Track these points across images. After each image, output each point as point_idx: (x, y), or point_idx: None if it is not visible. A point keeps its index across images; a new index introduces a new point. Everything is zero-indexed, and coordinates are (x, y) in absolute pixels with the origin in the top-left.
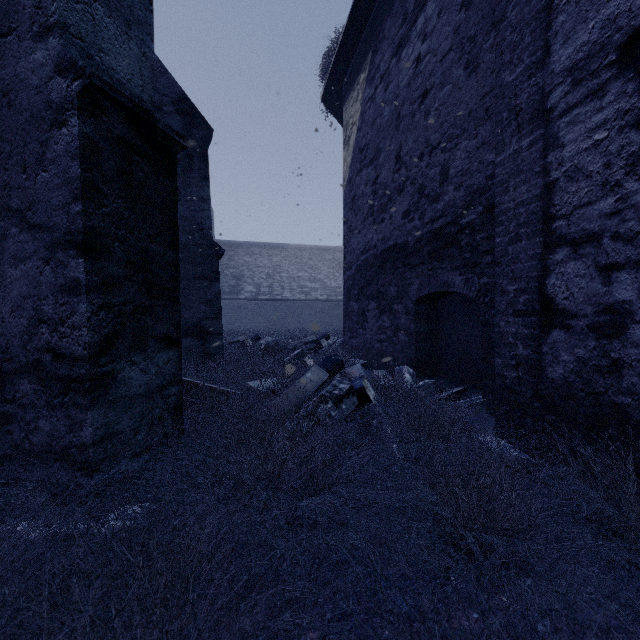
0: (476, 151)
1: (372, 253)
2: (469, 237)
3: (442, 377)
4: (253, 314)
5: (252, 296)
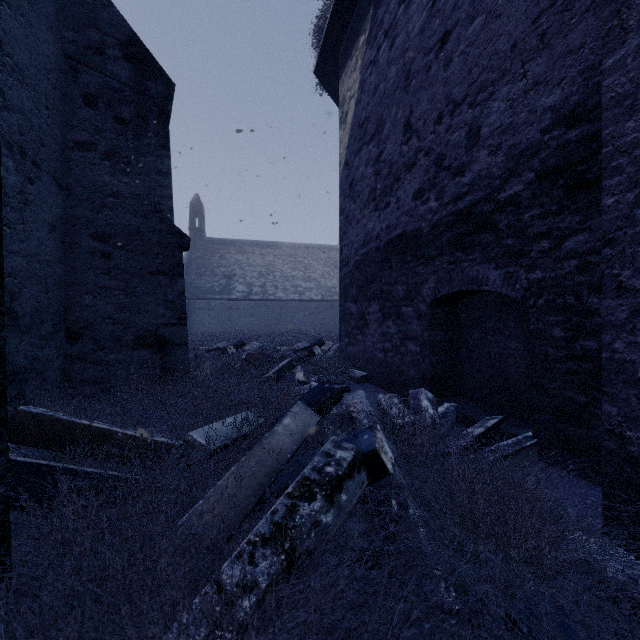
0: (524, 96)
1: (374, 245)
2: (512, 216)
3: (464, 398)
4: (245, 315)
5: (244, 296)
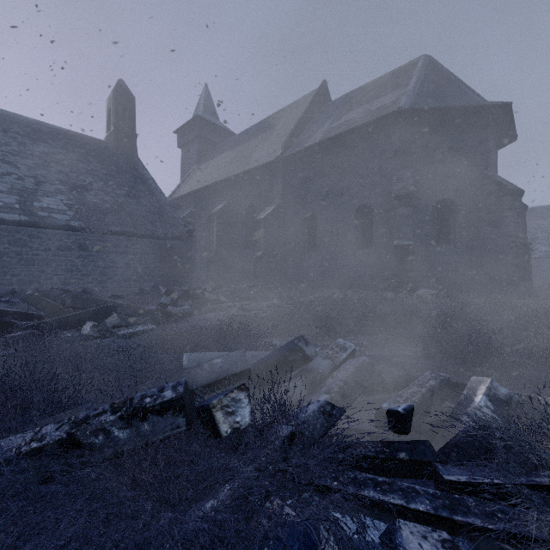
0: None
1: None
2: None
3: None
4: (547, 270)
5: (546, 255)
